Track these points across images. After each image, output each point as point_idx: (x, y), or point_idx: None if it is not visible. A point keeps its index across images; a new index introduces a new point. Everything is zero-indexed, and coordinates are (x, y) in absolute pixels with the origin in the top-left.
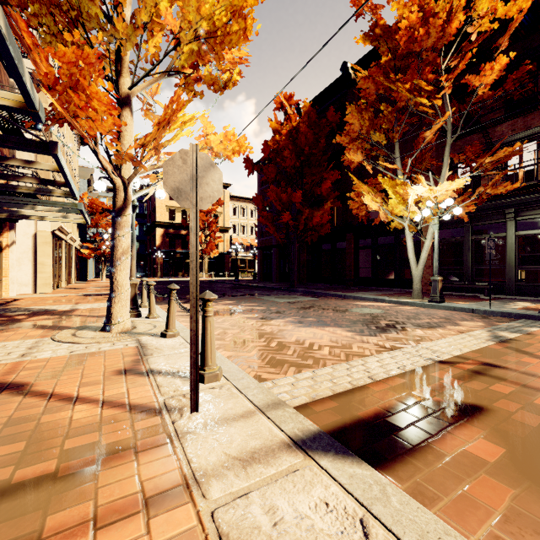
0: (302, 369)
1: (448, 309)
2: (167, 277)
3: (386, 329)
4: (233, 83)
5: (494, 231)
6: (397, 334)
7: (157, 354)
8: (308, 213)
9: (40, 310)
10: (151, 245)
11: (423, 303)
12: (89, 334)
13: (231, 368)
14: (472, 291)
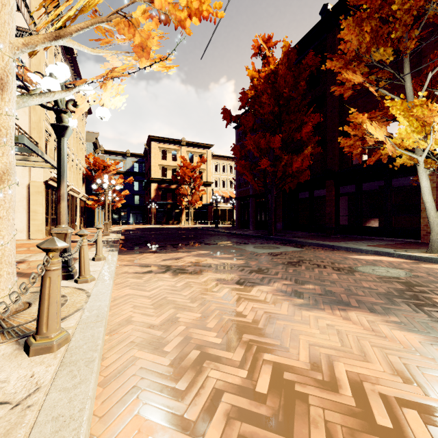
0: None
1: None
2: (160, 224)
3: None
4: None
5: None
6: None
7: None
8: (287, 159)
9: None
10: (147, 198)
11: None
12: None
13: None
14: None
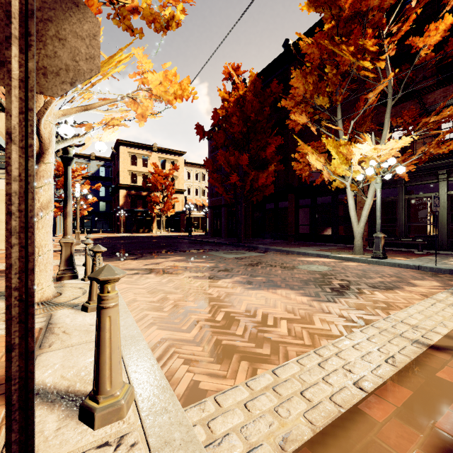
0: (257, 365)
1: (392, 265)
2: (129, 232)
3: (343, 291)
4: (176, 24)
5: (419, 192)
6: (358, 299)
7: (57, 345)
8: (254, 174)
9: None
10: (115, 205)
11: (366, 259)
12: None
13: (152, 379)
14: (405, 246)
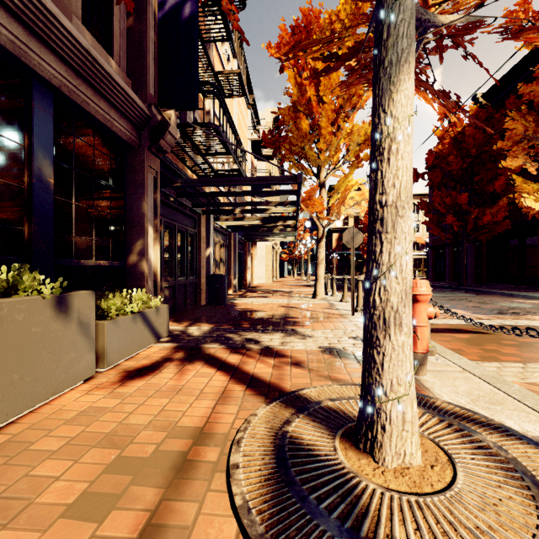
0: None
1: None
2: (341, 275)
3: (505, 313)
4: None
5: None
6: (509, 316)
7: (338, 306)
8: (477, 212)
9: (276, 290)
10: (327, 248)
11: None
12: (307, 299)
13: None
14: None
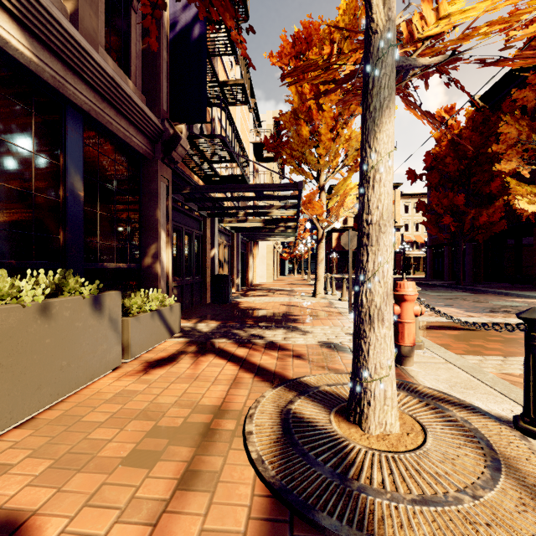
0: None
1: None
2: (341, 274)
3: (497, 312)
4: None
5: None
6: (500, 314)
7: (337, 304)
8: (474, 212)
9: (277, 289)
10: (328, 247)
11: None
12: (307, 297)
13: None
14: None
